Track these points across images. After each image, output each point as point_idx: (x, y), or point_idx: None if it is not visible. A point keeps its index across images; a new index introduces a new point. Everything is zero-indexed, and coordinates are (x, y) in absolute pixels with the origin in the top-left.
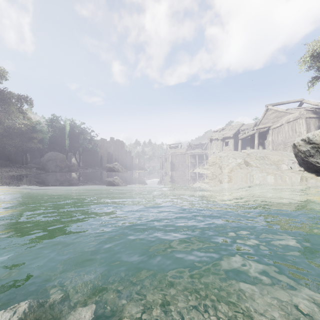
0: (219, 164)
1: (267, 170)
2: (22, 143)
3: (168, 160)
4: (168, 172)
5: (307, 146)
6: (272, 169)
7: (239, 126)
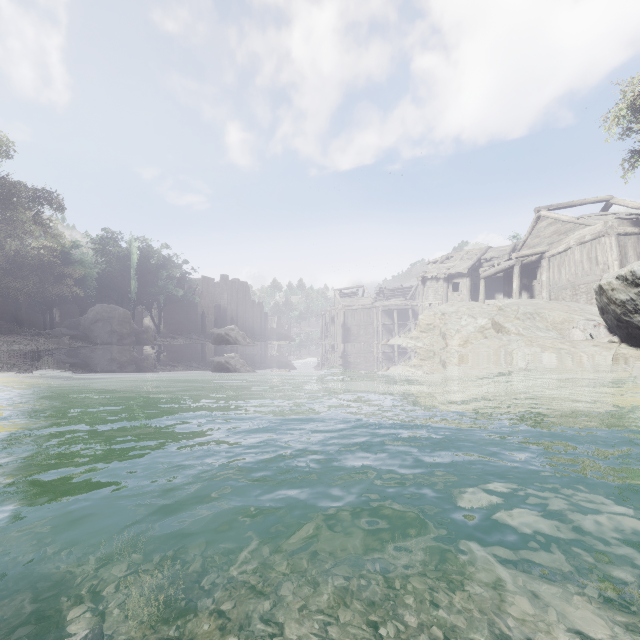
0: (441, 328)
1: (542, 341)
2: (43, 286)
3: (337, 320)
4: (337, 344)
5: (630, 291)
6: (552, 340)
7: (480, 252)
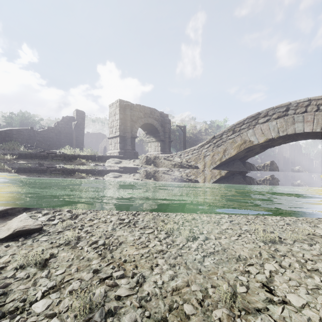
0: None
1: None
2: None
3: None
4: None
5: None
6: None
7: None
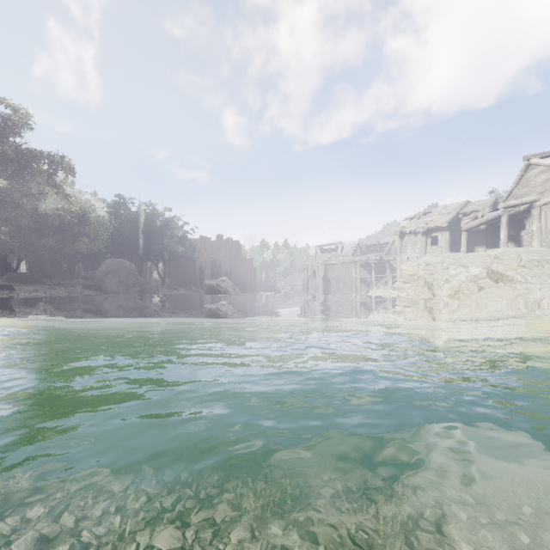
0: (427, 278)
1: None
2: (64, 243)
3: (318, 273)
4: (318, 295)
5: None
6: None
7: (459, 206)
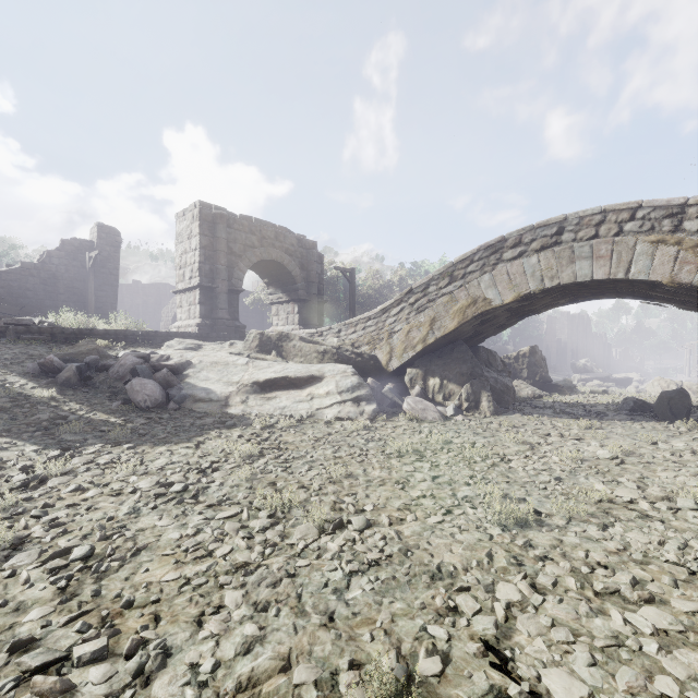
0: None
1: None
2: None
3: None
4: None
5: None
6: None
7: None
